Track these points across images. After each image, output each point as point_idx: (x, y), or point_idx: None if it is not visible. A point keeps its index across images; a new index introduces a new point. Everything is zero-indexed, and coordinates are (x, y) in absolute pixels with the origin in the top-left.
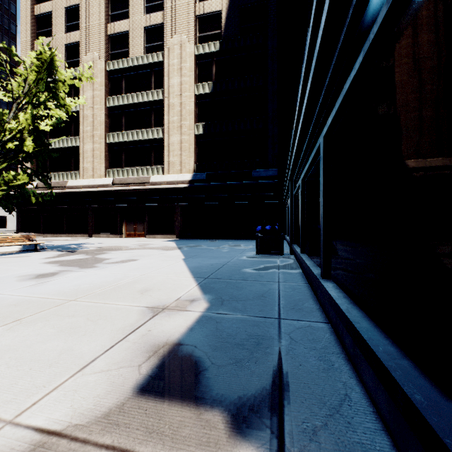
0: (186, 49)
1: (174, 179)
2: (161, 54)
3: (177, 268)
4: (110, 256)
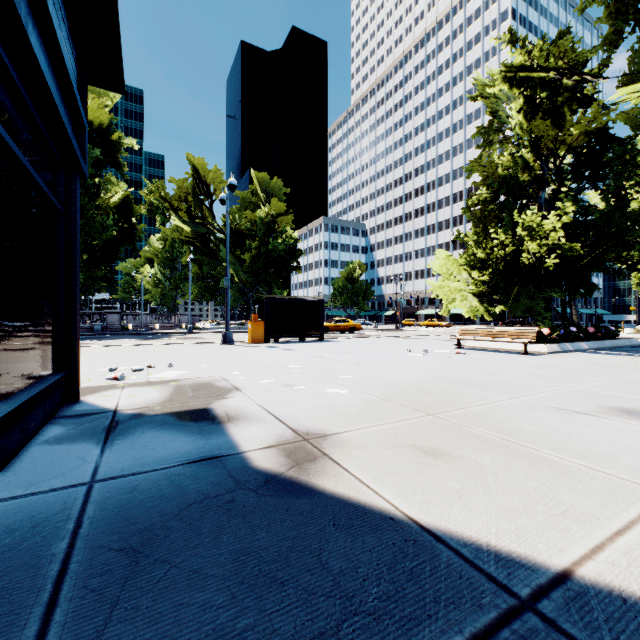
0: None
1: None
2: None
3: None
4: None
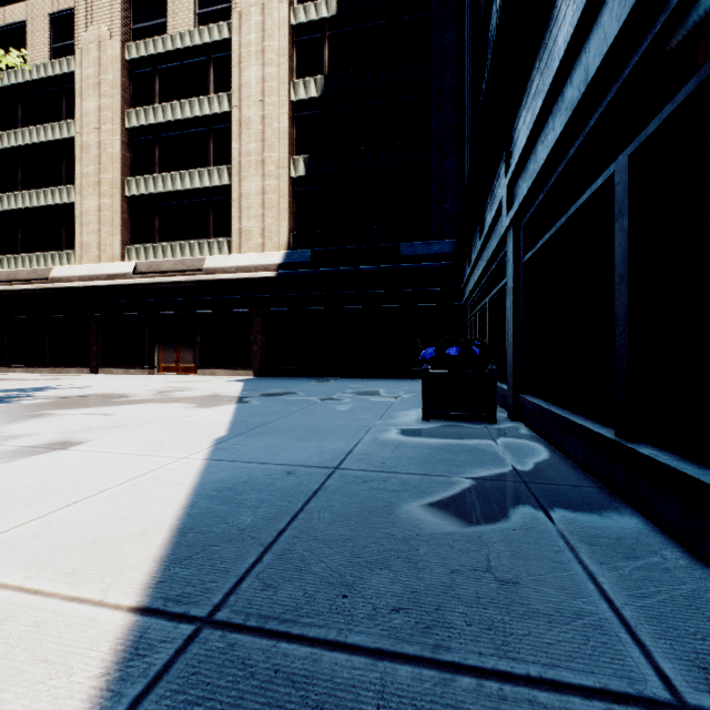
0: (274, 12)
1: (249, 261)
2: (226, 25)
3: (145, 500)
4: (23, 429)
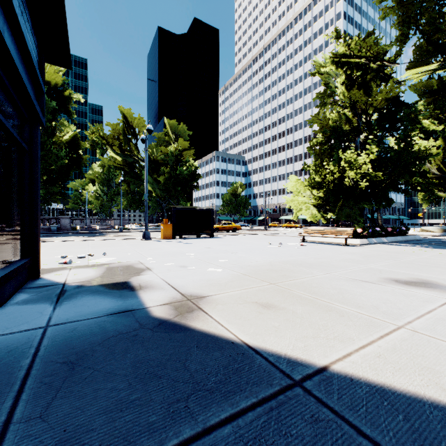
0: None
1: None
2: None
3: None
4: None
